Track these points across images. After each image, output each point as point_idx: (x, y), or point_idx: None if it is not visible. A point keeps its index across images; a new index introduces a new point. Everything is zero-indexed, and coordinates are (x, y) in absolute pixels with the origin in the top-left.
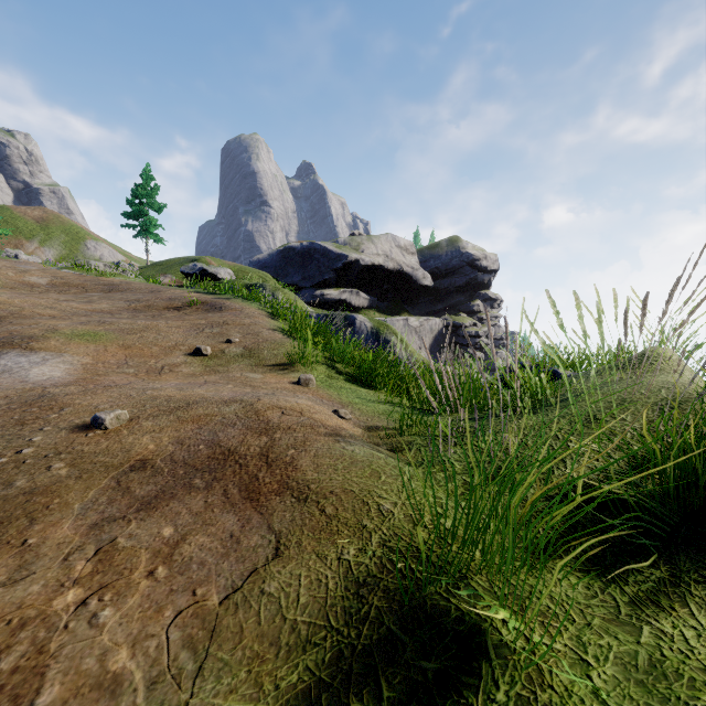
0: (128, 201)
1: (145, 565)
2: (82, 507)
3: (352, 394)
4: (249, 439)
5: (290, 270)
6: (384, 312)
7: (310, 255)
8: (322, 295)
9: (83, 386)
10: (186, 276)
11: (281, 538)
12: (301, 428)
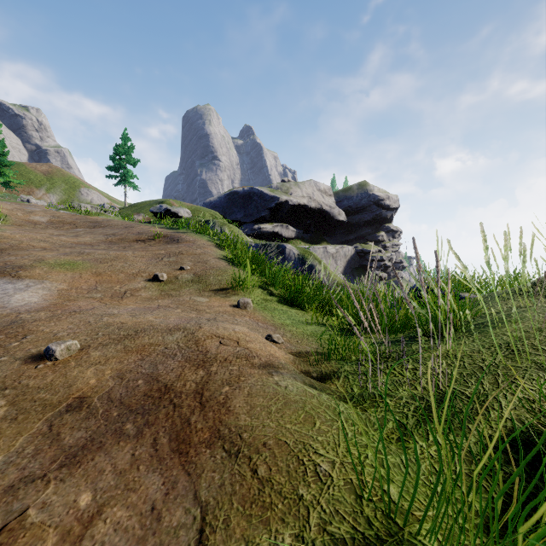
0: (111, 157)
1: None
2: (4, 461)
3: (283, 315)
4: (187, 373)
5: (235, 209)
6: (308, 242)
7: (250, 197)
8: (259, 228)
9: (52, 312)
10: (155, 214)
11: (207, 514)
12: (237, 360)
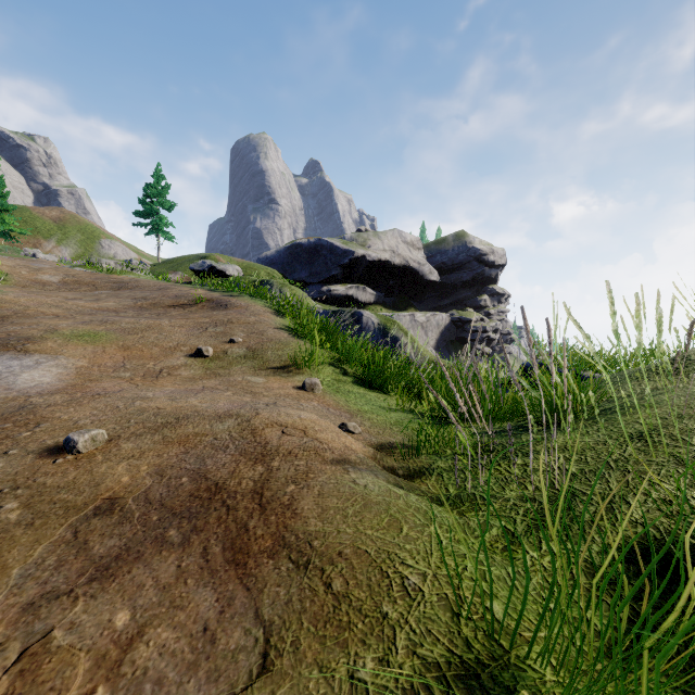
0: (140, 200)
1: (80, 683)
2: (21, 574)
3: (361, 399)
4: (242, 469)
5: (297, 267)
6: (390, 308)
7: (317, 251)
8: (329, 290)
9: (70, 395)
10: (196, 273)
11: (272, 635)
12: (304, 453)
